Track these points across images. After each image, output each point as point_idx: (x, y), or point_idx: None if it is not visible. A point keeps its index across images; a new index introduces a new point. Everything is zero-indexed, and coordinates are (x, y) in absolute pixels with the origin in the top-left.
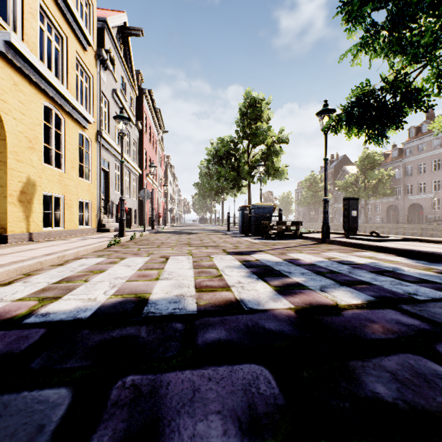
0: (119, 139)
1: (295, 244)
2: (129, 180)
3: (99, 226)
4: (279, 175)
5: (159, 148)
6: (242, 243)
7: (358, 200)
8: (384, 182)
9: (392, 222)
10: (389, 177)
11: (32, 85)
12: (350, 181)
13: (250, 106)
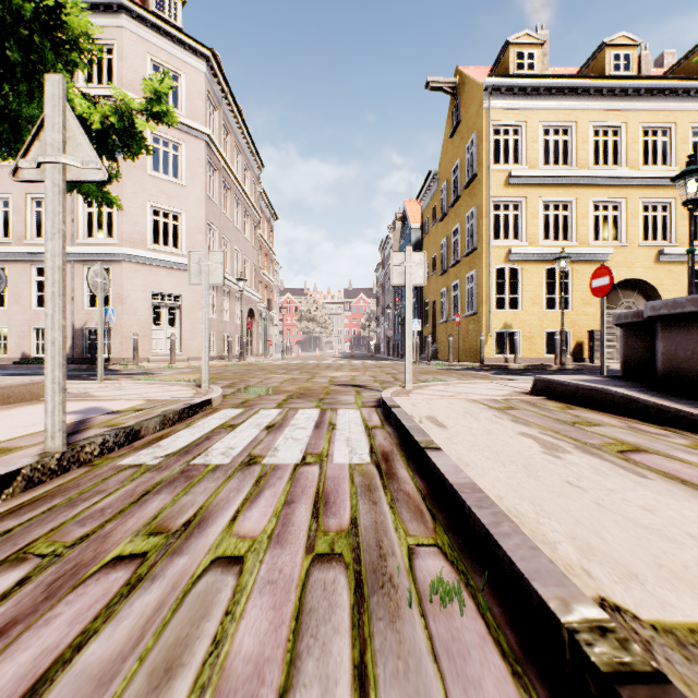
0: None
1: None
2: None
3: None
4: None
5: None
6: None
7: None
8: None
9: None
10: None
11: (682, 264)
12: None
13: None
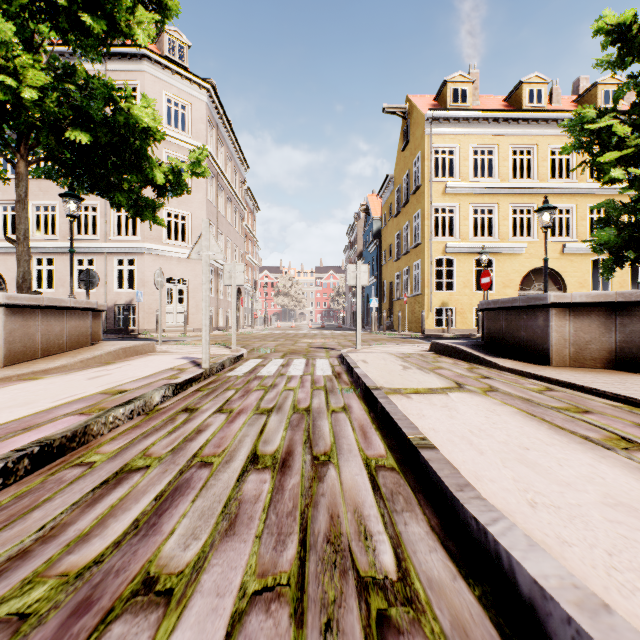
0: None
1: None
2: None
3: None
4: None
5: None
6: None
7: None
8: None
9: None
10: None
11: (581, 255)
12: None
13: None
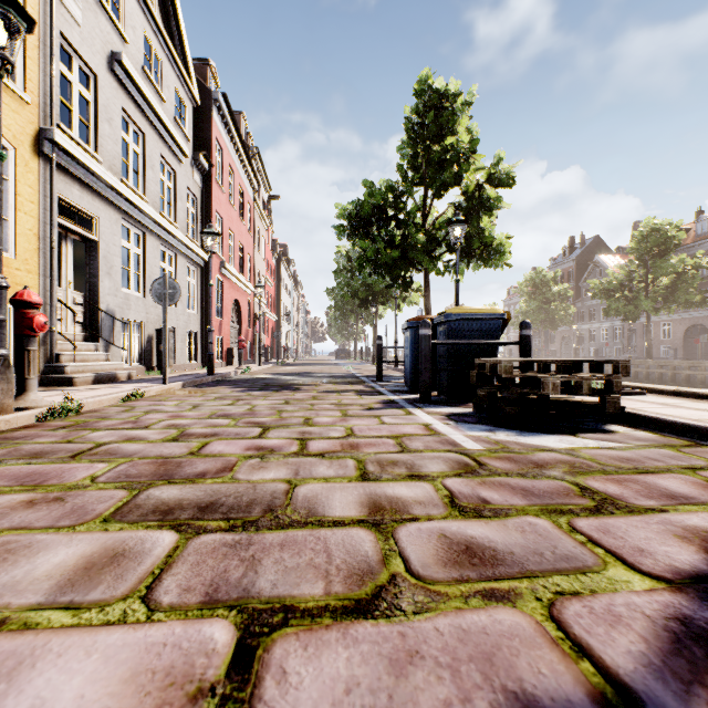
0: (139, 177)
1: (688, 479)
2: (174, 271)
3: (49, 371)
4: (492, 257)
5: (260, 223)
6: (417, 463)
7: (635, 315)
8: (689, 280)
9: (696, 356)
10: (697, 271)
11: None
12: (617, 279)
13: (429, 109)
